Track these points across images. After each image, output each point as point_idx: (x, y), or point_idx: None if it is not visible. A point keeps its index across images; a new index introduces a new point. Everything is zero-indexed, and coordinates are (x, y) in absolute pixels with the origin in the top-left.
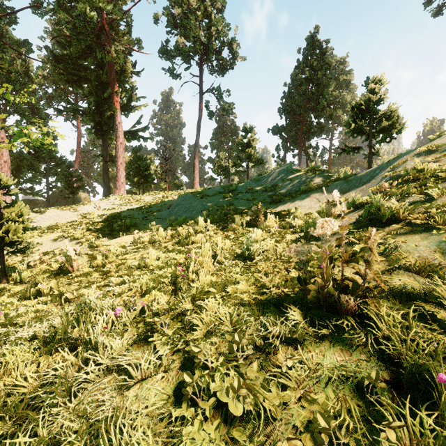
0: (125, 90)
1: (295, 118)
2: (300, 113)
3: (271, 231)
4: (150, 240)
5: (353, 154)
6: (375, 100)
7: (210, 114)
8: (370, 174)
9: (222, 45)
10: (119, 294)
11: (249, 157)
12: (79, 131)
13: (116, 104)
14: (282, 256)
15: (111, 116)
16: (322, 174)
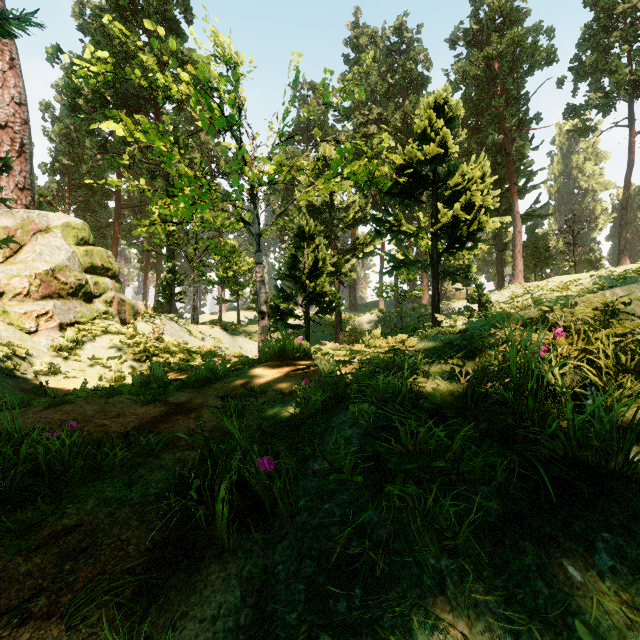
0: (521, 173)
1: None
2: None
3: None
4: None
5: None
6: None
7: None
8: None
9: None
10: None
11: None
12: None
13: (513, 195)
14: None
15: (508, 208)
16: None
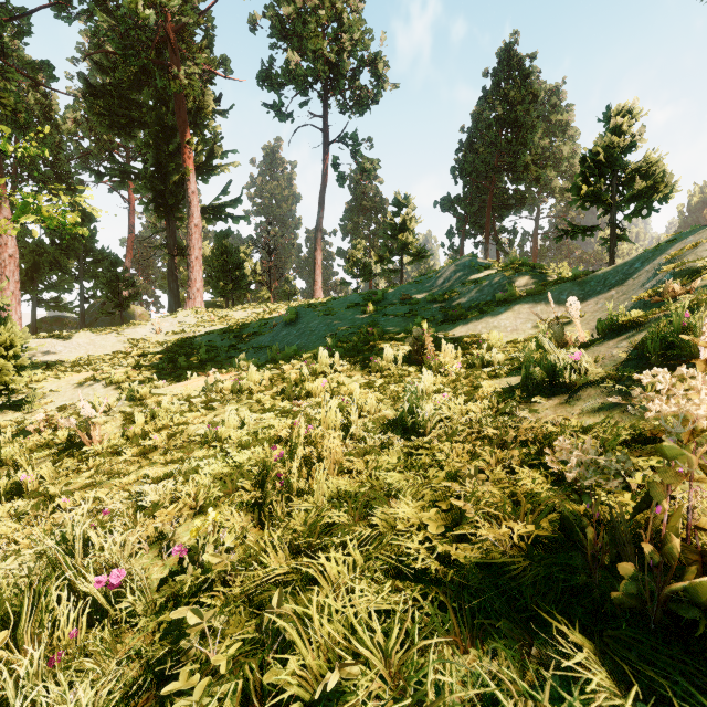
0: (204, 139)
1: (479, 184)
2: (486, 175)
3: (450, 373)
4: (233, 388)
5: (582, 238)
6: (623, 144)
7: (341, 178)
8: (623, 270)
9: (360, 65)
10: (154, 505)
11: (405, 246)
12: (132, 208)
13: (187, 161)
14: (482, 428)
15: (180, 181)
16: (531, 272)
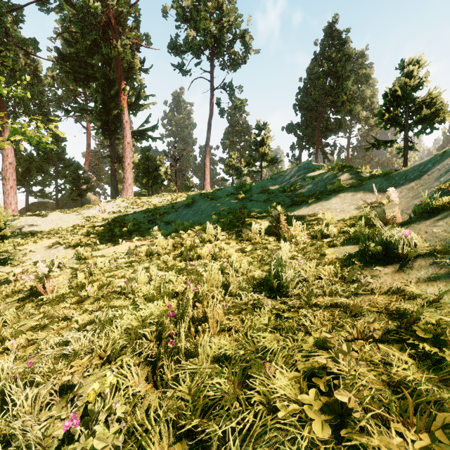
0: (133, 88)
1: (312, 115)
2: (316, 109)
3: (299, 242)
4: (147, 251)
5: (384, 149)
6: (413, 84)
7: (222, 112)
8: (419, 169)
9: (234, 37)
10: (75, 352)
11: (263, 156)
12: (89, 132)
13: (123, 102)
14: (333, 290)
15: (118, 114)
16: (351, 171)
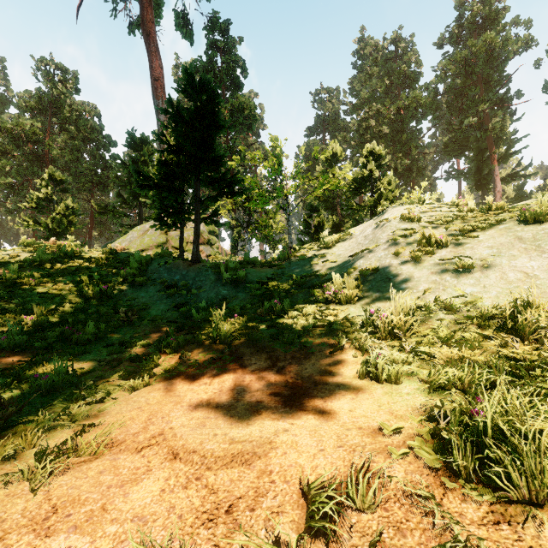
0: (503, 141)
1: None
2: None
3: None
4: None
5: None
6: None
7: None
8: None
9: None
10: None
11: None
12: (460, 182)
13: (493, 162)
14: None
15: (488, 172)
16: None
